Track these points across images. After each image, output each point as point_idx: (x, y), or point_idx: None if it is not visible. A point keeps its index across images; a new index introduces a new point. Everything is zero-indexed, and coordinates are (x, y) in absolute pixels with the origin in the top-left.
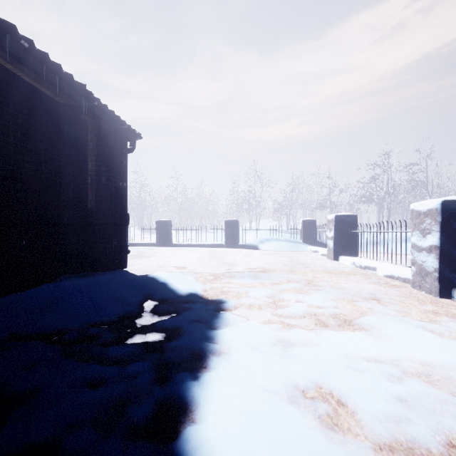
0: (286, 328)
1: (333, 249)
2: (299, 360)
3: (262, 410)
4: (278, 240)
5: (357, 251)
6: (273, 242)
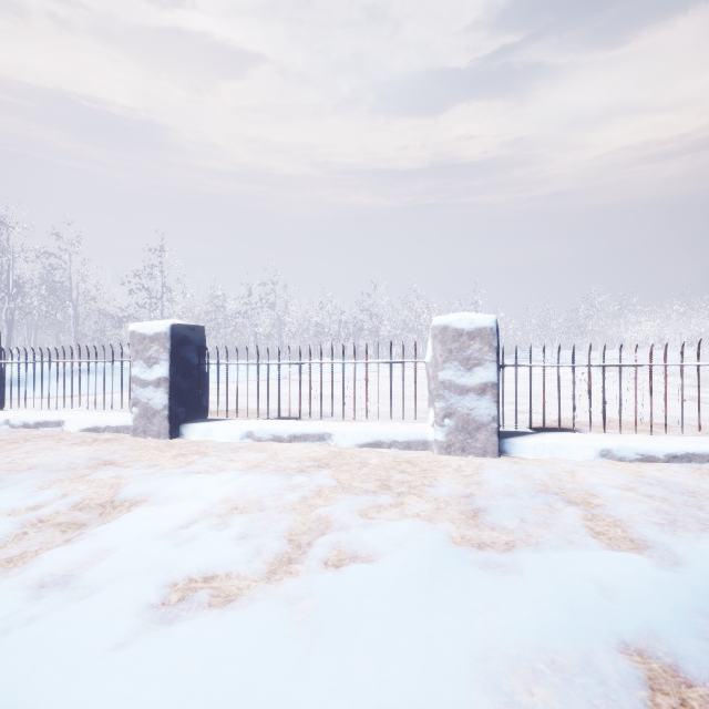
0: (16, 567)
1: None
2: (115, 580)
3: (158, 658)
4: None
5: (2, 399)
6: None
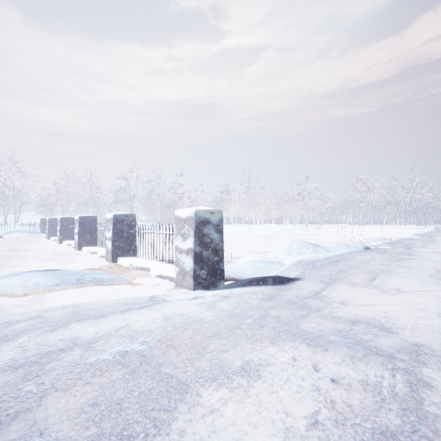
0: None
1: (48, 234)
2: None
3: None
4: (21, 231)
5: None
6: (16, 233)
